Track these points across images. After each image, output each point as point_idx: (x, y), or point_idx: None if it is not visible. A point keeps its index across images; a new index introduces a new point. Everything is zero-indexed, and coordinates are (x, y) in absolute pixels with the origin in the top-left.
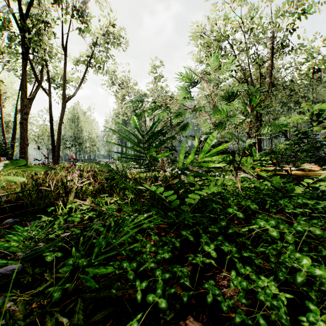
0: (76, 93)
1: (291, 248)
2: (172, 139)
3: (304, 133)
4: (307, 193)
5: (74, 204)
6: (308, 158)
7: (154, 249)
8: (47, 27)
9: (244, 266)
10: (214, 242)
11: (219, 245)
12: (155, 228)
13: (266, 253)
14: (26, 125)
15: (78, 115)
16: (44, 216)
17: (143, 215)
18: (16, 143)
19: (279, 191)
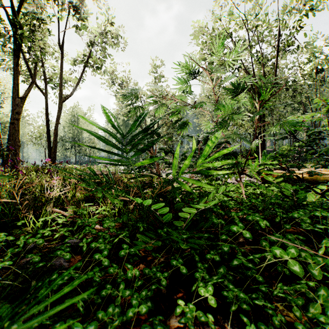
0: (73, 93)
1: (324, 295)
2: (169, 140)
3: (321, 133)
4: (326, 204)
5: (48, 217)
6: (324, 162)
7: (128, 294)
8: (41, 23)
9: (257, 325)
10: (213, 278)
11: (221, 282)
12: (141, 250)
13: (287, 301)
14: (18, 125)
15: (77, 116)
16: (3, 235)
17: (74, 281)
18: None
19: (290, 199)
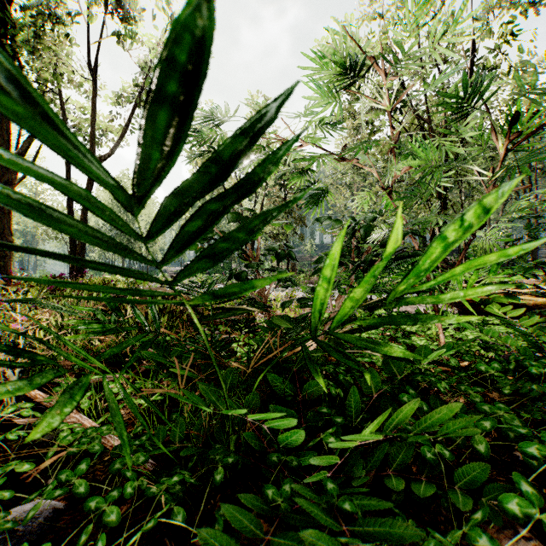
0: (115, 150)
1: None
2: (286, 229)
3: None
4: None
5: None
6: None
7: None
8: (55, 24)
9: None
10: None
11: None
12: None
13: None
14: None
15: None
16: None
17: None
18: (19, 240)
19: None
